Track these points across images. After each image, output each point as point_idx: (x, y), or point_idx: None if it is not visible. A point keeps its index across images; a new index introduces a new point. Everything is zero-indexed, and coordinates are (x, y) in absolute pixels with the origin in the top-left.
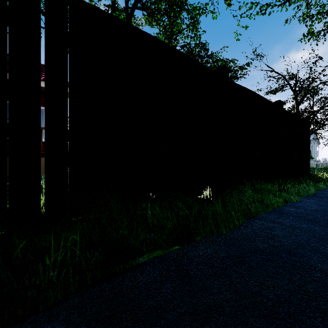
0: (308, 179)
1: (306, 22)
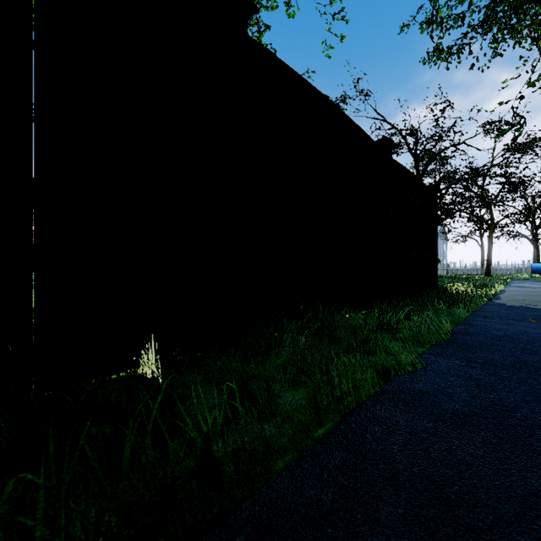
0: (436, 298)
1: (432, 31)
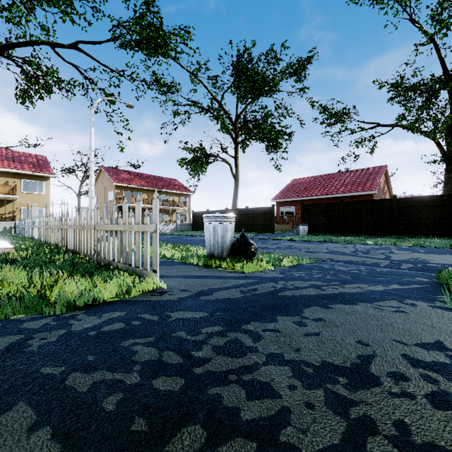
0: None
1: None
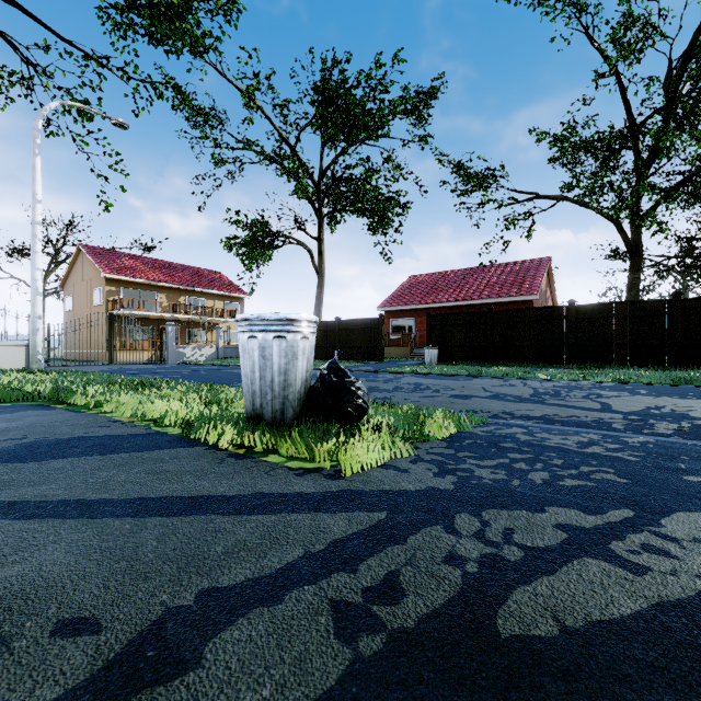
0: None
1: None
